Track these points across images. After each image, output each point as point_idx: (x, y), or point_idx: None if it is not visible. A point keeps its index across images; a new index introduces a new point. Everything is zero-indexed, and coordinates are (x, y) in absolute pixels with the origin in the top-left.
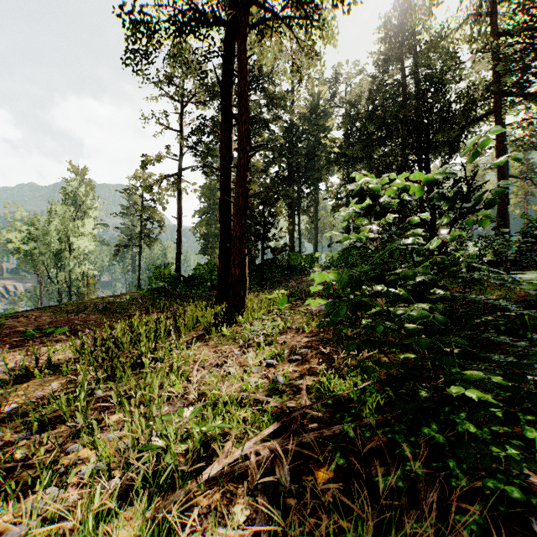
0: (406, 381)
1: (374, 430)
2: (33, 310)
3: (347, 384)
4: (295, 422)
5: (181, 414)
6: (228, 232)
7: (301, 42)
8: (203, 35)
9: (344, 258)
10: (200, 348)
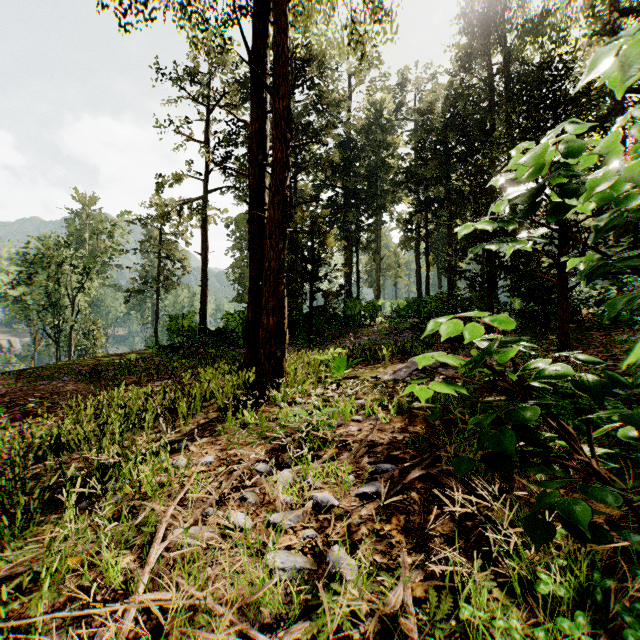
0: None
1: None
2: None
3: None
4: None
5: None
6: (261, 265)
7: None
8: None
9: (413, 307)
10: (203, 450)
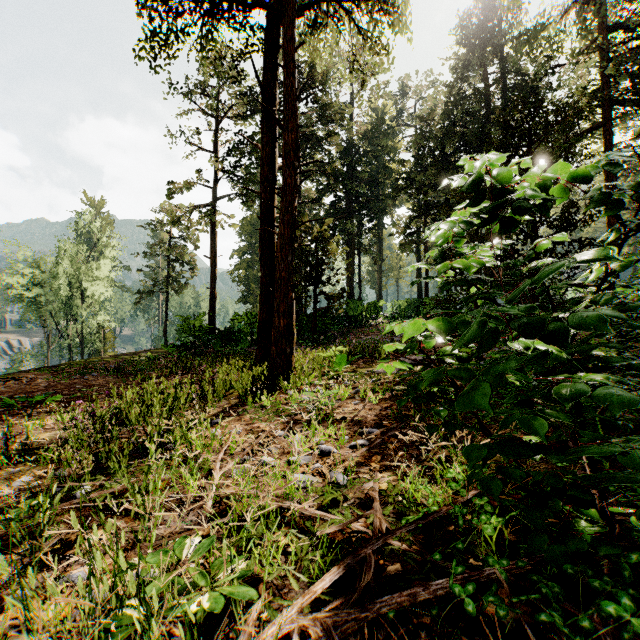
0: (550, 500)
1: (507, 594)
2: (30, 370)
3: (445, 496)
4: (367, 569)
5: (180, 553)
6: (271, 272)
7: (364, 31)
8: (239, 22)
9: (414, 308)
10: (231, 425)
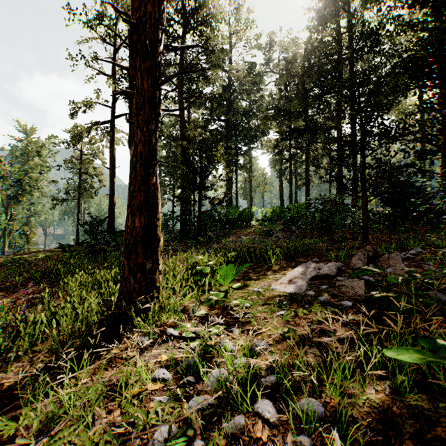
0: None
1: None
2: None
3: None
4: None
5: None
6: None
7: None
8: None
9: (277, 213)
10: None
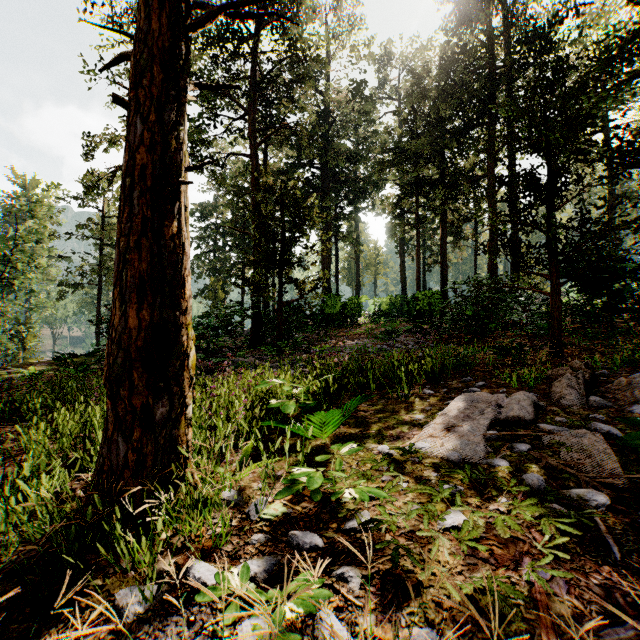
0: None
1: None
2: None
3: None
4: None
5: None
6: None
7: None
8: None
9: (398, 305)
10: None
